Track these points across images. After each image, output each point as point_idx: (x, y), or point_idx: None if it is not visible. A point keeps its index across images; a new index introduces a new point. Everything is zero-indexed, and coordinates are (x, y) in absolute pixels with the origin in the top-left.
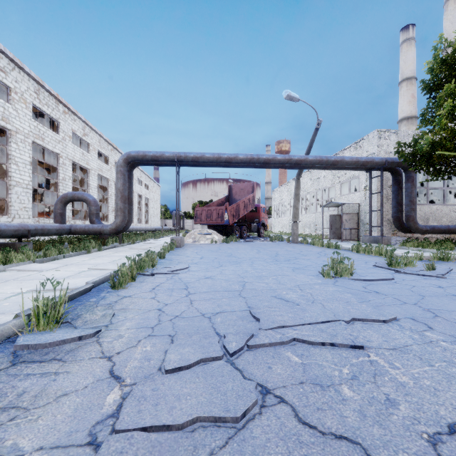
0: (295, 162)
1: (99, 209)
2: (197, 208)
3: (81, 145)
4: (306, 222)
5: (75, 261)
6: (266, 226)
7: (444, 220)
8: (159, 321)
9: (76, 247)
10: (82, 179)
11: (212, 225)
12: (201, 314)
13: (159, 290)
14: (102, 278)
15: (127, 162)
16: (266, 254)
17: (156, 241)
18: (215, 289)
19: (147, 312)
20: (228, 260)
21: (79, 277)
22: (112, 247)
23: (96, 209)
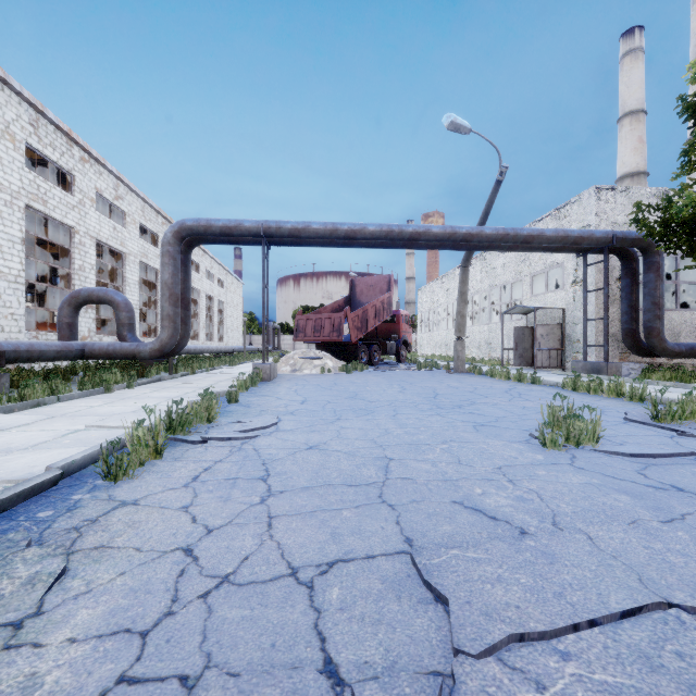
0: (462, 238)
1: (134, 317)
2: (299, 316)
3: (115, 216)
4: (474, 339)
5: (73, 409)
6: (410, 346)
7: None
8: (171, 603)
9: (87, 382)
10: (114, 269)
11: (324, 344)
12: (290, 571)
13: (205, 482)
14: (91, 452)
15: (180, 237)
16: (416, 393)
17: (232, 369)
18: (327, 480)
19: (154, 561)
20: (351, 406)
21: (56, 446)
22: (155, 381)
23: (129, 317)
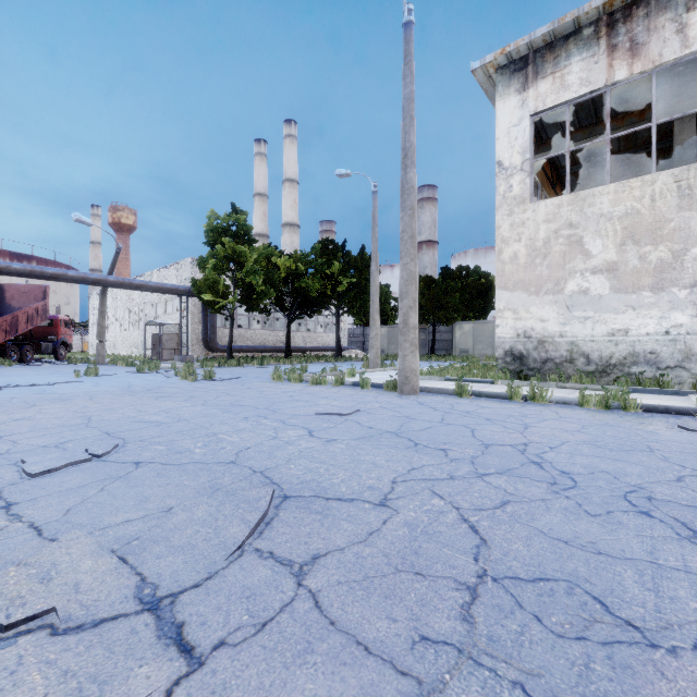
0: (93, 281)
1: None
2: None
3: None
4: (135, 341)
5: None
6: (71, 346)
7: (249, 342)
8: None
9: None
10: None
11: None
12: None
13: None
14: None
15: None
16: (46, 372)
17: None
18: None
19: None
20: None
21: None
22: None
23: None
